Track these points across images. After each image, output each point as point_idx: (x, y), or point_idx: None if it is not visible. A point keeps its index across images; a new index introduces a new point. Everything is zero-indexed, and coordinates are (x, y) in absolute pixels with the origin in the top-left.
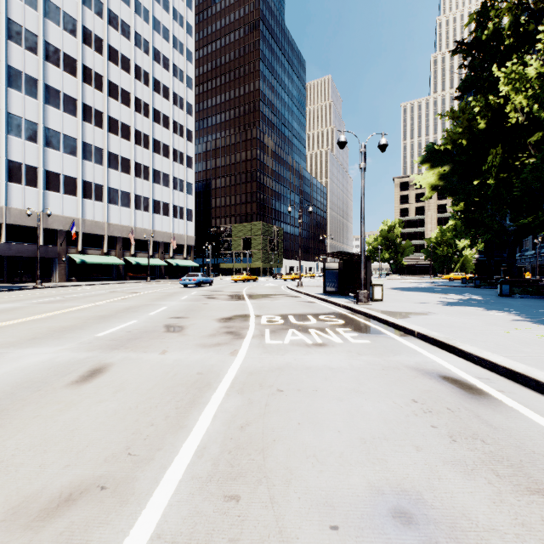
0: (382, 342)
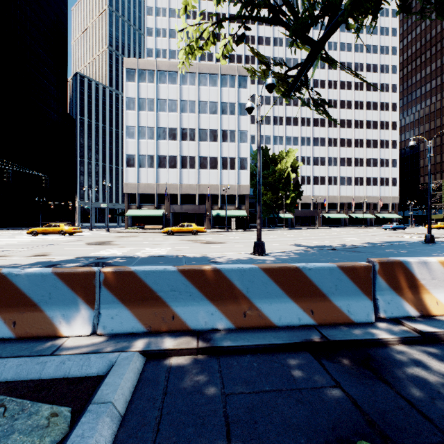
0: None
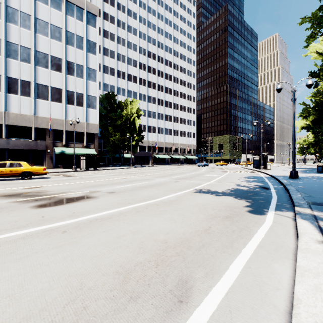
0: (254, 173)
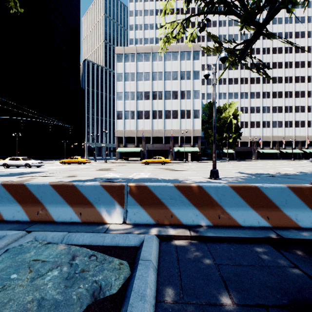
0: None
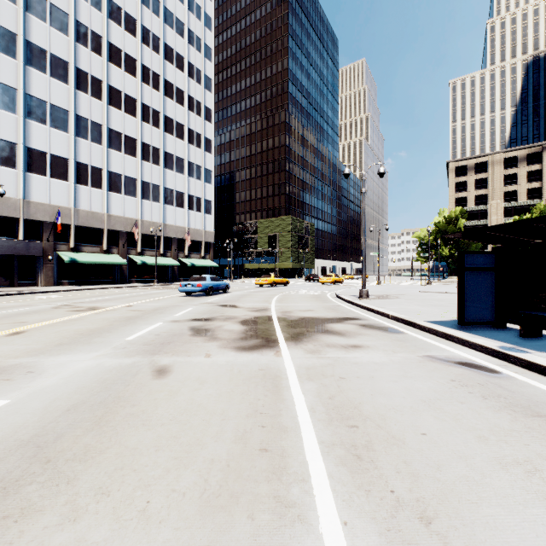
0: None
